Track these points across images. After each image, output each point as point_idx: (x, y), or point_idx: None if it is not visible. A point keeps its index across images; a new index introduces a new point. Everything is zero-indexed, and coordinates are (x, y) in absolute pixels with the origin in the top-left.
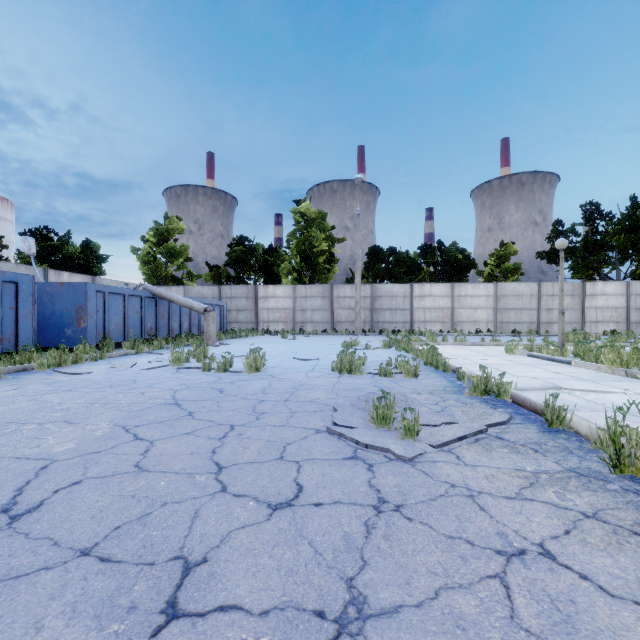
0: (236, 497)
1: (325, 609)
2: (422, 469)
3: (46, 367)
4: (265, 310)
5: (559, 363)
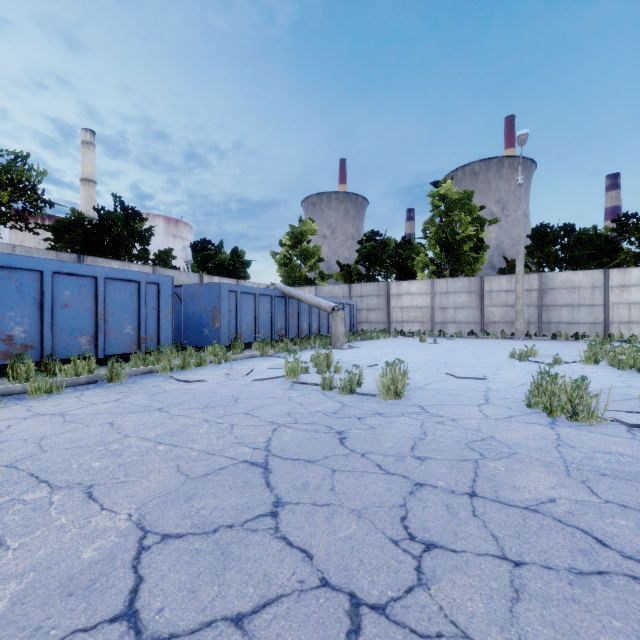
0: None
1: None
2: None
3: (168, 370)
4: (398, 309)
5: None
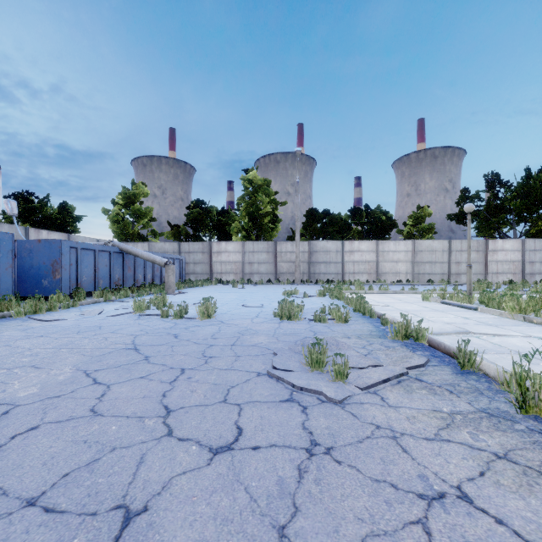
0: (180, 441)
1: None
2: (351, 411)
3: (22, 314)
4: (218, 263)
5: (467, 309)
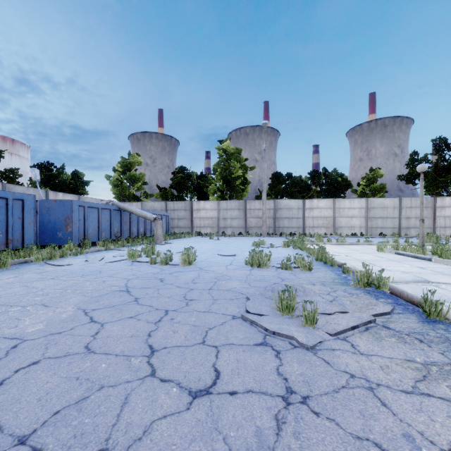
0: (162, 382)
1: None
2: (323, 357)
3: (40, 260)
4: (198, 219)
5: (421, 260)
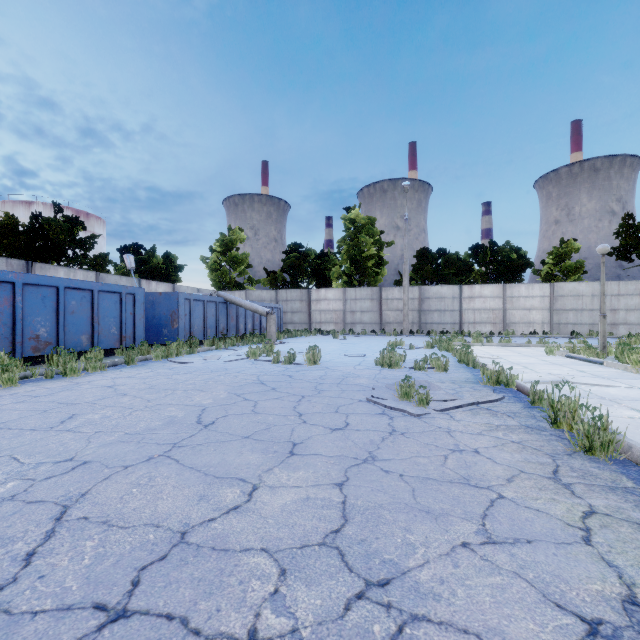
0: (312, 425)
1: (358, 457)
2: (424, 420)
3: (160, 358)
4: (317, 312)
5: (593, 364)
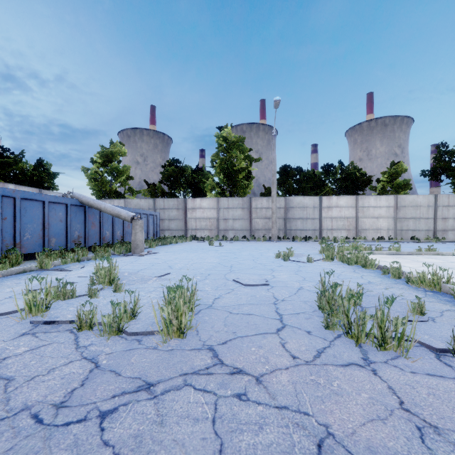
0: None
1: None
2: None
3: None
4: (193, 219)
5: None
